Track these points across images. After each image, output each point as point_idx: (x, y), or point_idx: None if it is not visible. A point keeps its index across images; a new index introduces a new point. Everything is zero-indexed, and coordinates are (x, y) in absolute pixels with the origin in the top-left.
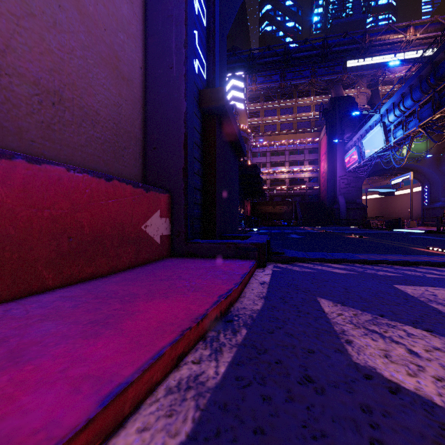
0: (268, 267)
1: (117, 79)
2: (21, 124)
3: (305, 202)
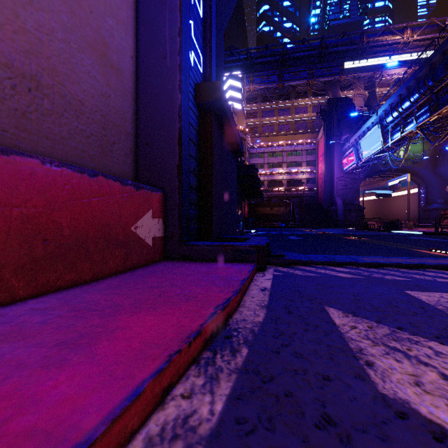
0: (268, 271)
1: (104, 67)
2: None
3: (303, 204)
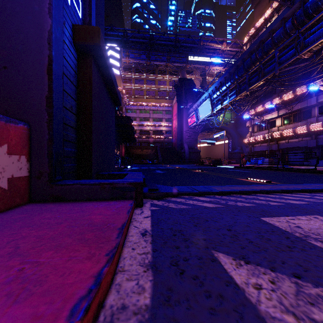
0: (146, 206)
1: None
2: None
3: (163, 147)
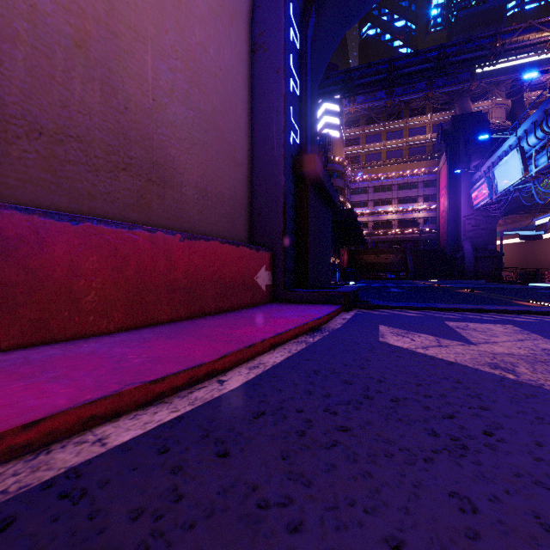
0: (353, 311)
1: (234, 167)
2: (190, 214)
3: (419, 249)
